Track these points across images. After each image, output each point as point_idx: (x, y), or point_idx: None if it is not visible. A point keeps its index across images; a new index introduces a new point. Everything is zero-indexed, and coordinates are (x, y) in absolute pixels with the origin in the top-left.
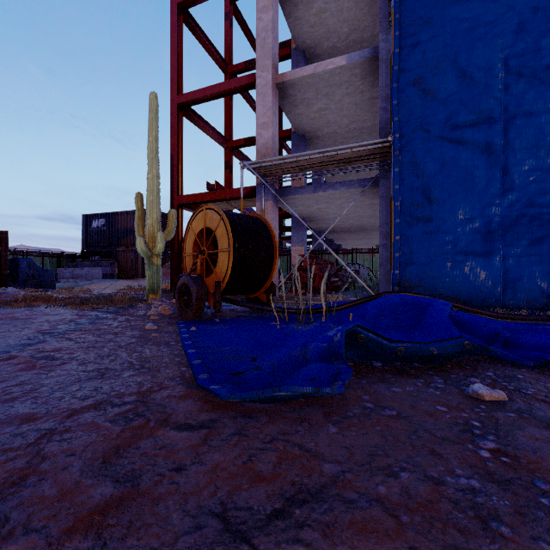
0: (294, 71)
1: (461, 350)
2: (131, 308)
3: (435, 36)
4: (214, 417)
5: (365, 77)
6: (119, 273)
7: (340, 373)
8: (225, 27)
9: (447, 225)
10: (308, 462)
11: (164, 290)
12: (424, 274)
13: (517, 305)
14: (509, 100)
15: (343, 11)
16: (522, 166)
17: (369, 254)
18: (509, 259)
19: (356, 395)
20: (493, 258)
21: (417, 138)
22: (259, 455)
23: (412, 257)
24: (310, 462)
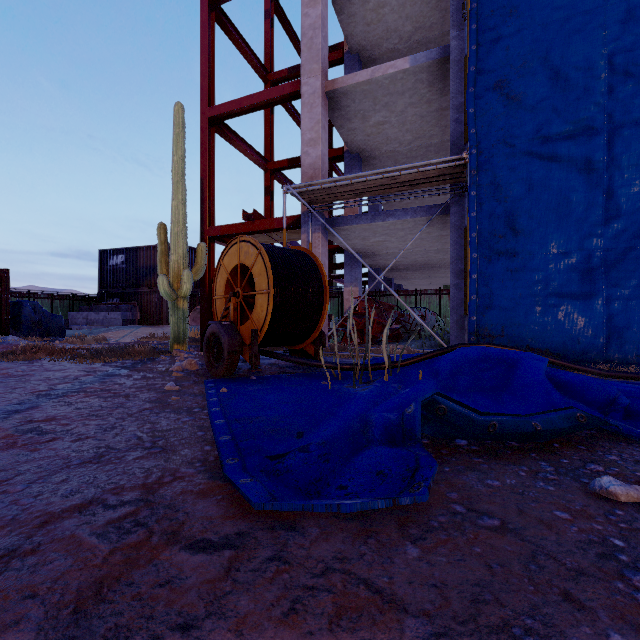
0: (347, 77)
1: (573, 424)
2: (151, 362)
3: (521, 29)
4: (243, 528)
5: (433, 83)
6: (141, 319)
7: (420, 466)
8: (265, 28)
9: (536, 261)
10: (380, 615)
11: (193, 339)
12: (508, 321)
13: (625, 359)
14: (614, 105)
15: (405, 5)
16: (630, 187)
17: (435, 296)
18: (614, 302)
19: (439, 492)
20: (594, 301)
21: (498, 155)
22: (308, 599)
23: (493, 300)
24: (384, 615)
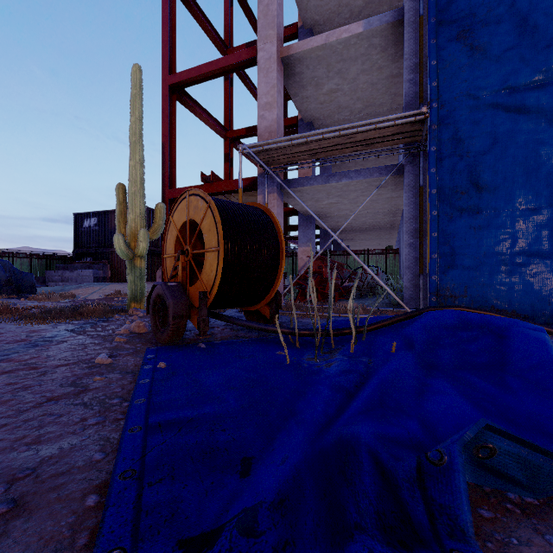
0: (302, 42)
1: None
2: (102, 323)
3: None
4: None
5: (385, 49)
6: (112, 276)
7: None
8: (225, 6)
9: (502, 218)
10: None
11: None
12: (472, 280)
13: None
14: None
15: None
16: None
17: (382, 256)
18: None
19: None
20: None
21: (461, 108)
22: None
23: (455, 259)
24: None
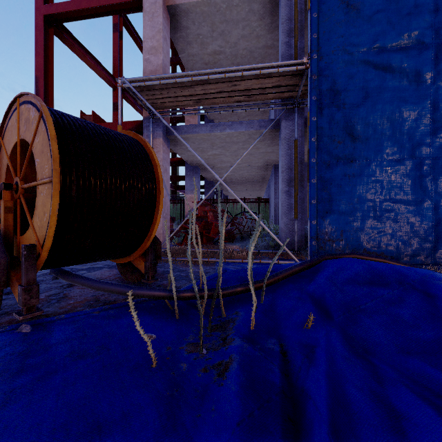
0: None
1: None
2: None
3: None
4: None
5: (263, 17)
6: None
7: None
8: None
9: (372, 167)
10: None
11: None
12: (347, 225)
13: None
14: (440, 23)
15: None
16: None
17: (256, 204)
18: (440, 207)
19: None
20: (423, 206)
21: (338, 61)
22: None
23: (333, 204)
24: None
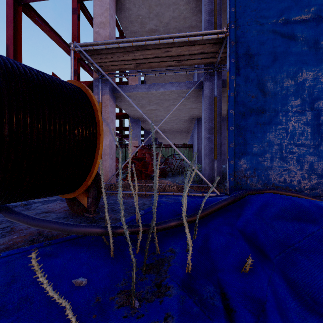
0: None
1: None
2: None
3: None
4: None
5: (189, 2)
6: None
7: None
8: None
9: (279, 117)
10: None
11: None
12: (259, 164)
13: None
14: None
15: None
16: None
17: (182, 148)
18: None
19: None
20: (320, 149)
21: (252, 30)
22: None
23: (248, 147)
24: None
